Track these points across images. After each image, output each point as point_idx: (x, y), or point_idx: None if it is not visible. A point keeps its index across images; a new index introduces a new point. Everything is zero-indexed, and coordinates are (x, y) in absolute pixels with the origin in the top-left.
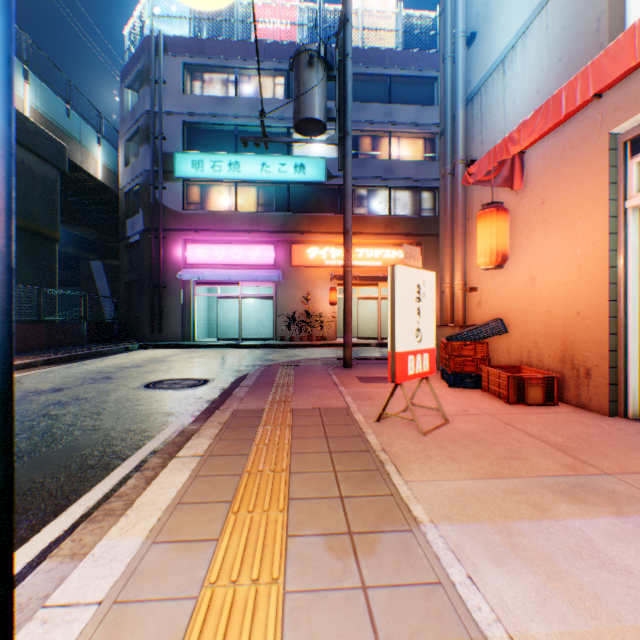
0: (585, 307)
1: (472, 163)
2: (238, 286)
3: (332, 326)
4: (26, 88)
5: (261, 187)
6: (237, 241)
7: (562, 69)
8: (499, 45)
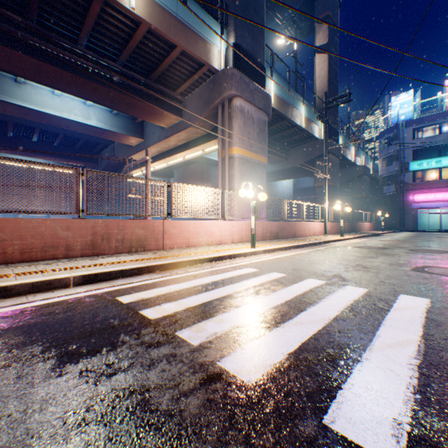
0: None
1: None
2: (438, 209)
3: None
4: (362, 157)
5: None
6: (437, 191)
7: None
8: None
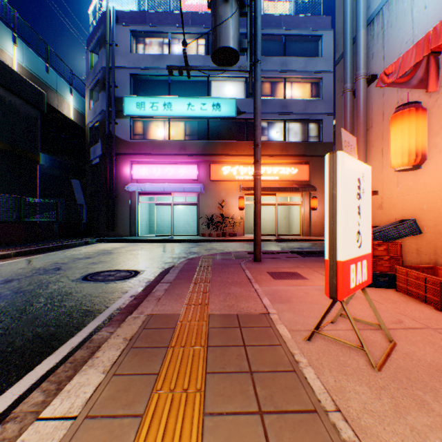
0: None
1: (372, 78)
2: (170, 196)
3: (241, 225)
4: (14, 49)
5: (187, 122)
6: (170, 162)
7: None
8: None
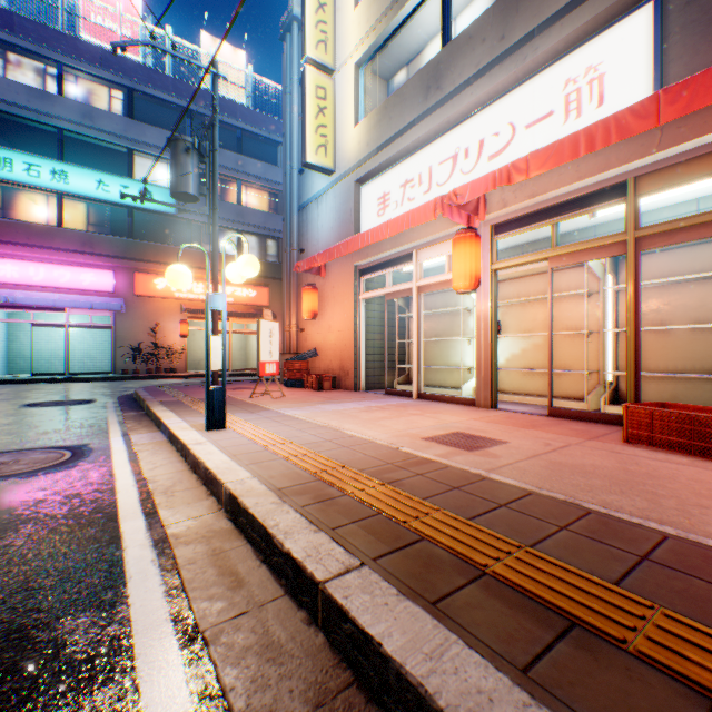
0: (348, 342)
1: (303, 250)
2: (64, 313)
3: (183, 358)
4: None
5: (96, 204)
6: (62, 261)
7: (341, 224)
8: (316, 188)
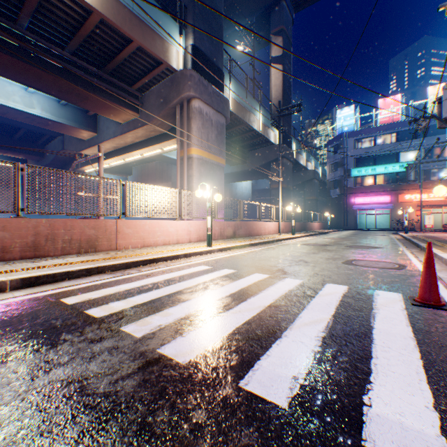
0: None
1: None
2: (373, 210)
3: (416, 224)
4: (312, 163)
5: (383, 175)
6: (373, 195)
7: None
8: None
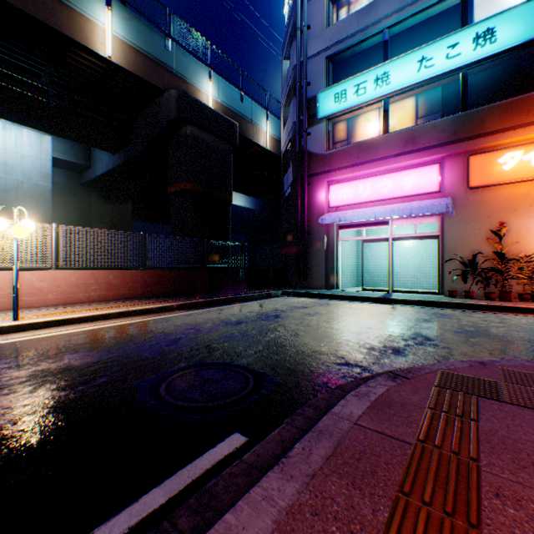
0: None
1: None
2: (386, 226)
3: None
4: (209, 86)
5: (418, 94)
6: (385, 171)
7: None
8: None
